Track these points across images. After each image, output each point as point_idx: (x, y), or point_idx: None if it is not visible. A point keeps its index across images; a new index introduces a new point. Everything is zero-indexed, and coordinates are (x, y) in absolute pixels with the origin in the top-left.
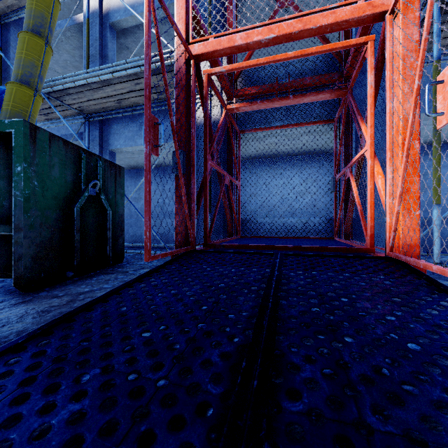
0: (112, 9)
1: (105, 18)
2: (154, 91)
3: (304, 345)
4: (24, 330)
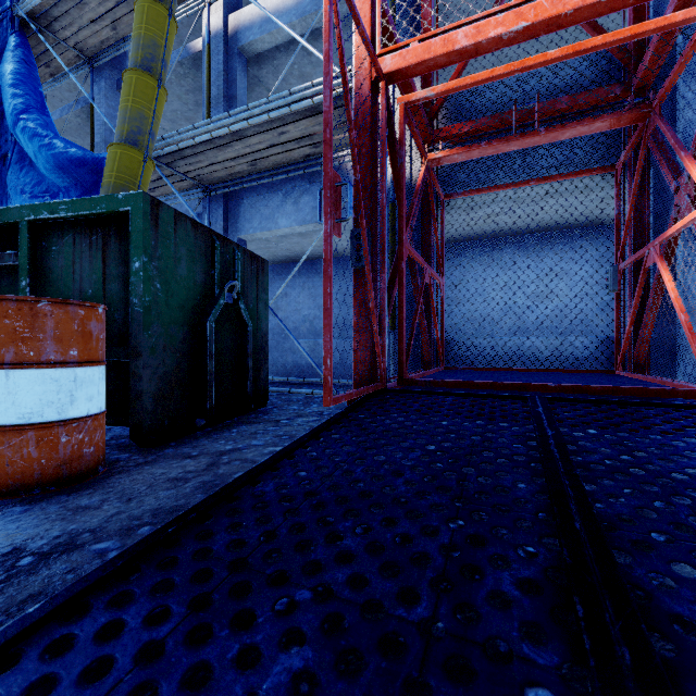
0: (242, 26)
1: (232, 41)
2: (306, 142)
3: (682, 578)
4: (160, 508)
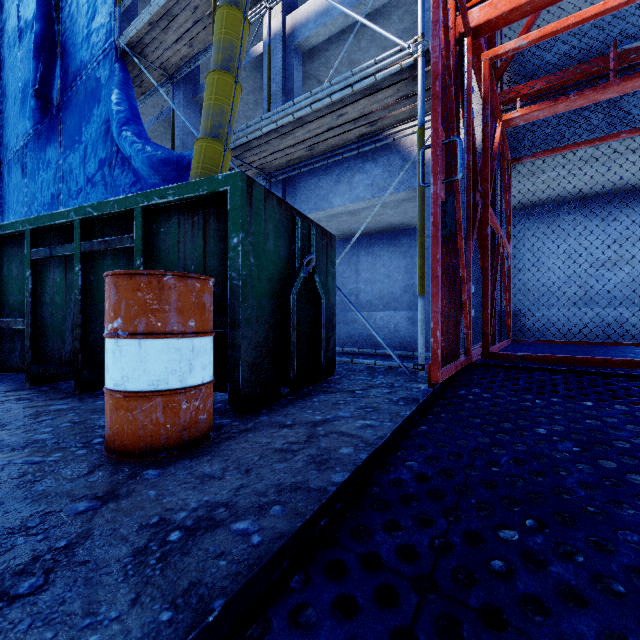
0: (298, 24)
1: (289, 40)
2: (362, 122)
3: None
4: (281, 483)
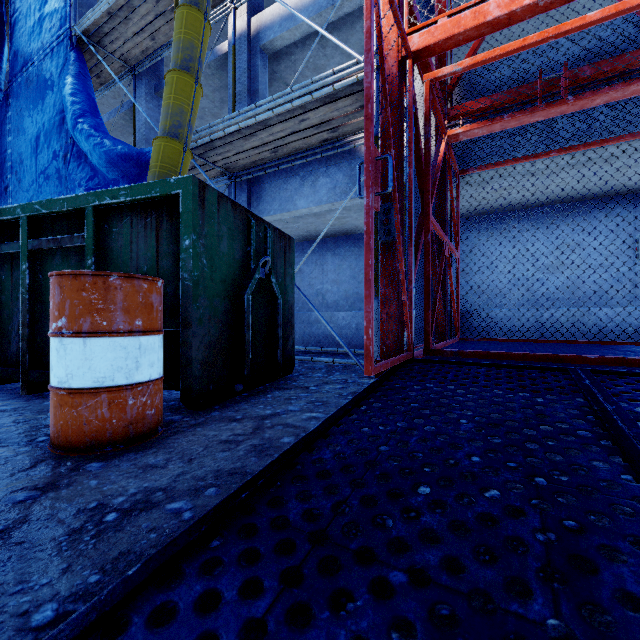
0: (263, 26)
1: (254, 41)
2: (324, 128)
3: None
4: (220, 469)
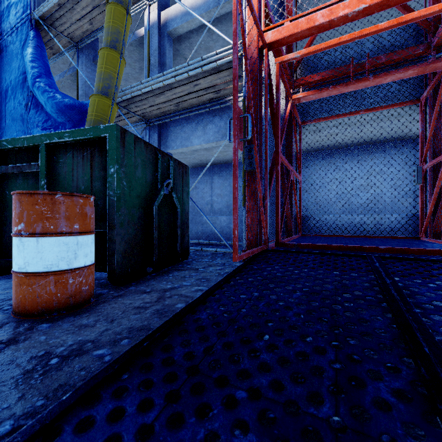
0: (169, 18)
1: (163, 28)
2: (211, 90)
3: None
4: (132, 327)
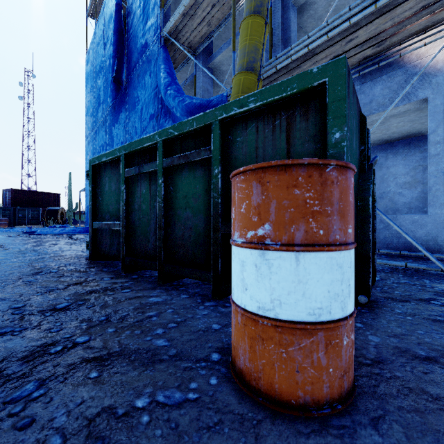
0: None
1: None
2: (369, 44)
3: None
4: None
